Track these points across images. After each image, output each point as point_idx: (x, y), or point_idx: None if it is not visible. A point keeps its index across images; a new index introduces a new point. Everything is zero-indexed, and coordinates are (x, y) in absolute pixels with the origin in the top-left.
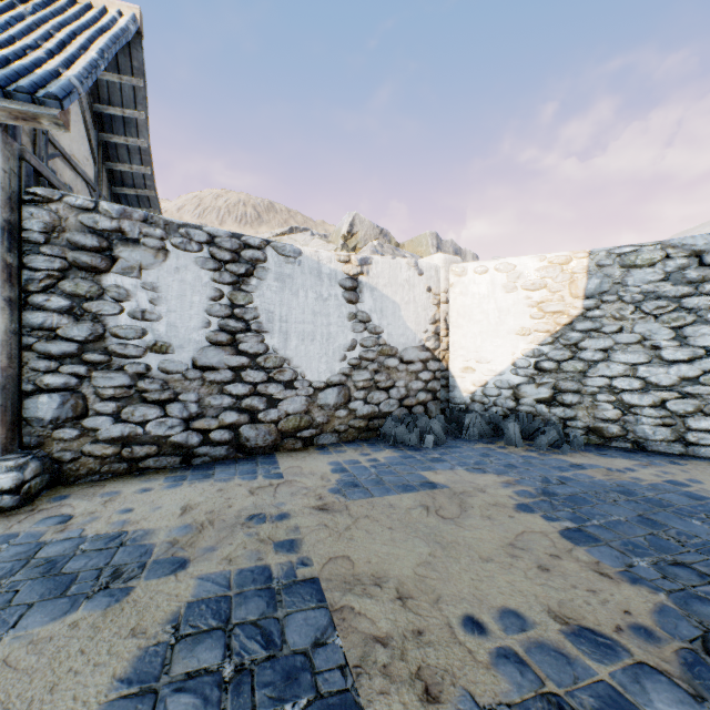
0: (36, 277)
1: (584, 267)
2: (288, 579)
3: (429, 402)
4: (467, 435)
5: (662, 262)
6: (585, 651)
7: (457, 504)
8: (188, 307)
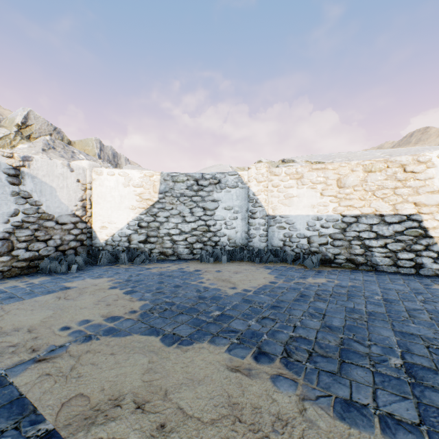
0: None
1: (159, 179)
2: None
3: (79, 247)
4: (101, 263)
5: (186, 181)
6: (109, 322)
7: (79, 292)
8: None
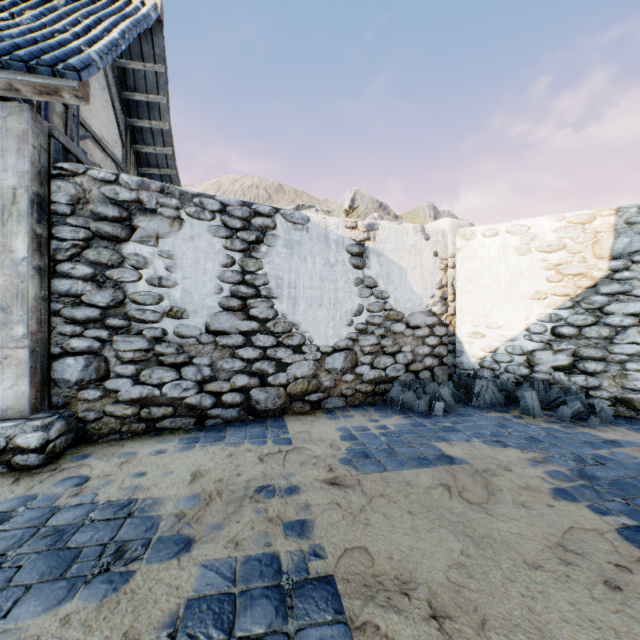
0: (63, 247)
1: (610, 226)
2: (300, 575)
3: (436, 367)
4: (478, 402)
5: None
6: None
7: (482, 485)
8: (201, 274)
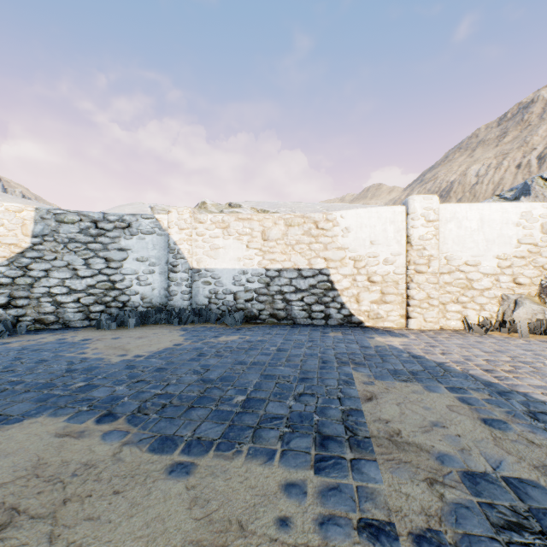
0: None
1: (33, 217)
2: None
3: None
4: None
5: (79, 223)
6: None
7: None
8: None
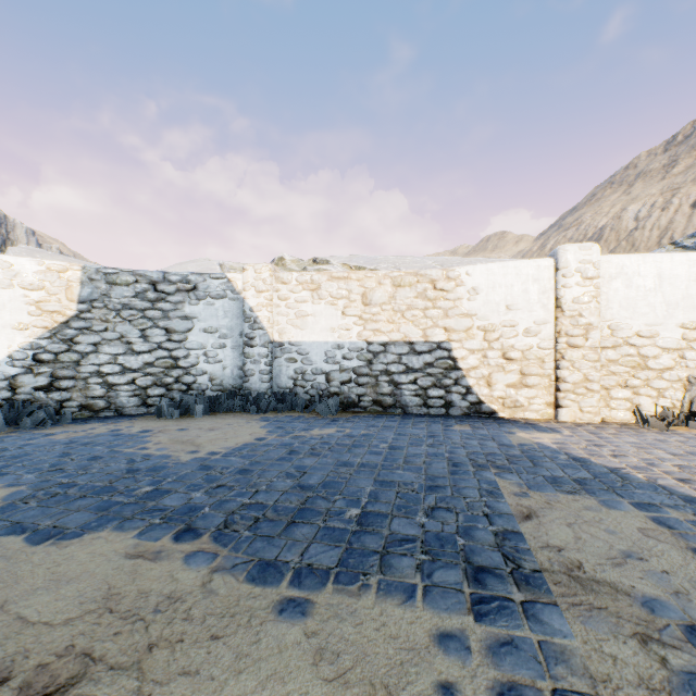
0: None
1: (79, 278)
2: None
3: None
4: None
5: (135, 284)
6: None
7: None
8: None
